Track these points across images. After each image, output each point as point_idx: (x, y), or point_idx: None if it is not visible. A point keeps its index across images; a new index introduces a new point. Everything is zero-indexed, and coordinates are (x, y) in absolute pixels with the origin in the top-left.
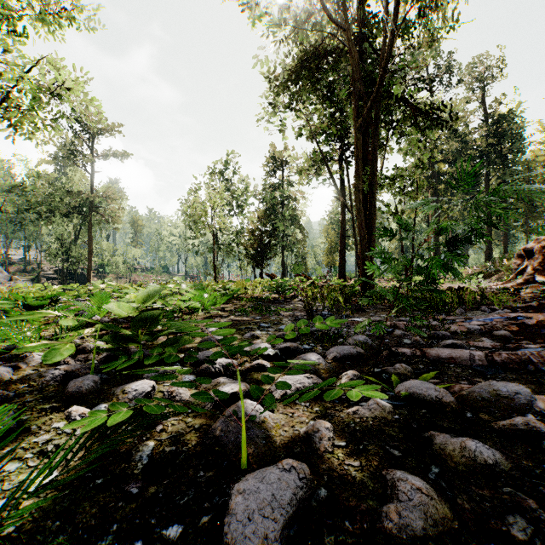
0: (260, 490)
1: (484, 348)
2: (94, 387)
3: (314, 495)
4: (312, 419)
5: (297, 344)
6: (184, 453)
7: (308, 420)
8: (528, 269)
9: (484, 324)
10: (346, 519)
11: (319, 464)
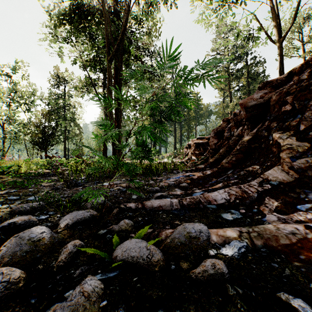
0: None
1: (177, 195)
2: None
3: None
4: None
5: (30, 216)
6: None
7: None
8: (189, 153)
9: (176, 180)
10: None
11: None
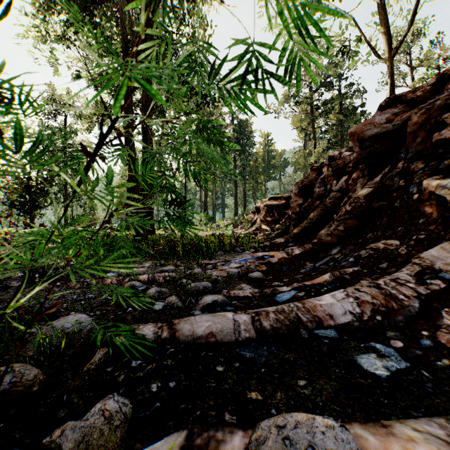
0: None
1: (245, 299)
2: None
3: None
4: None
5: None
6: None
7: None
8: (258, 220)
9: (241, 266)
10: None
11: None
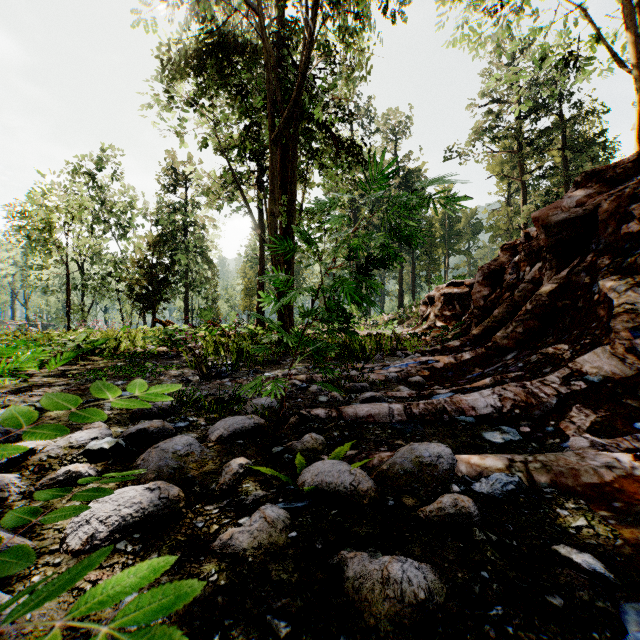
0: None
1: (401, 398)
2: None
3: None
4: None
5: (164, 422)
6: None
7: None
8: (431, 315)
9: (401, 371)
10: None
11: None
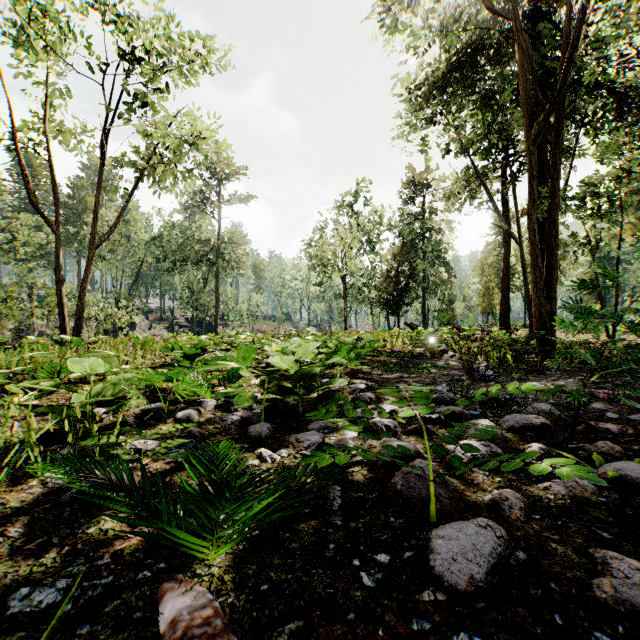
0: (459, 538)
1: None
2: (269, 433)
3: (512, 555)
4: (495, 488)
5: (462, 408)
6: (371, 500)
7: (491, 489)
8: None
9: None
10: (550, 581)
11: (512, 530)
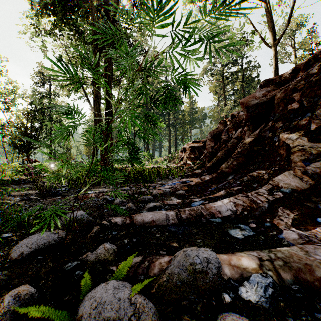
0: None
1: (173, 205)
2: None
3: None
4: None
5: None
6: None
7: None
8: (185, 157)
9: (171, 187)
10: None
11: None
